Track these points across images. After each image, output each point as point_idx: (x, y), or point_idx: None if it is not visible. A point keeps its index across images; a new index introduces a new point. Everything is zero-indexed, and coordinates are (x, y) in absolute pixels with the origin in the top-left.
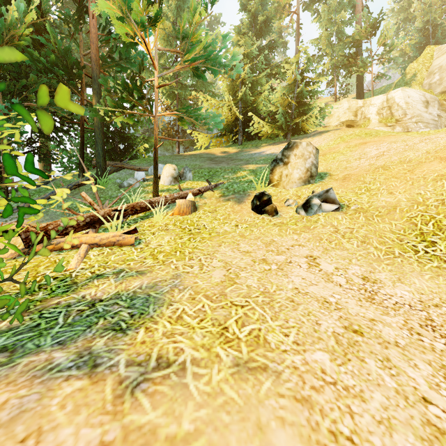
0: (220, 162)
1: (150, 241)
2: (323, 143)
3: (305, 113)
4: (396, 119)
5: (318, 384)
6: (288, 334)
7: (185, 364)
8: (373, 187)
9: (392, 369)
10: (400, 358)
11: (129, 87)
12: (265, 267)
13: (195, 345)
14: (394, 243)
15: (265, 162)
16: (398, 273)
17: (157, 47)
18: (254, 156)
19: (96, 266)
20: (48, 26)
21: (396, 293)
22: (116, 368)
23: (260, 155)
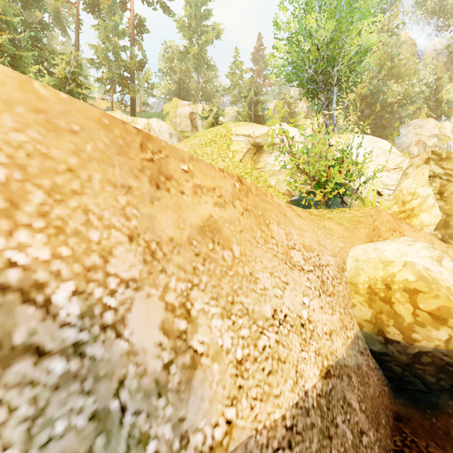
0: None
1: None
2: None
3: None
4: None
5: None
6: None
7: None
8: None
9: None
10: None
11: None
12: None
13: None
14: None
15: None
16: None
17: None
18: None
19: None
20: None
21: None
22: None
23: None
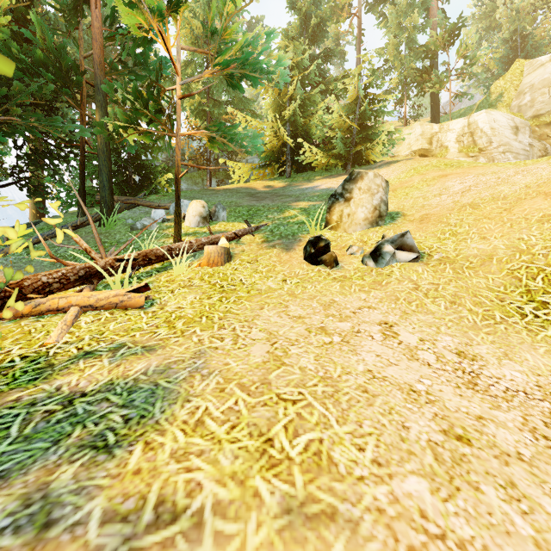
0: (263, 198)
1: (166, 302)
2: (392, 175)
3: (369, 139)
4: (479, 148)
5: (418, 540)
6: (363, 448)
7: (203, 513)
8: (461, 231)
9: (522, 502)
10: (529, 481)
11: (143, 97)
12: (325, 340)
13: (221, 476)
14: (493, 304)
15: (319, 198)
16: (503, 346)
17: (179, 45)
18: (305, 191)
19: (86, 339)
20: (34, 15)
21: (504, 374)
22: (83, 528)
23: (314, 190)
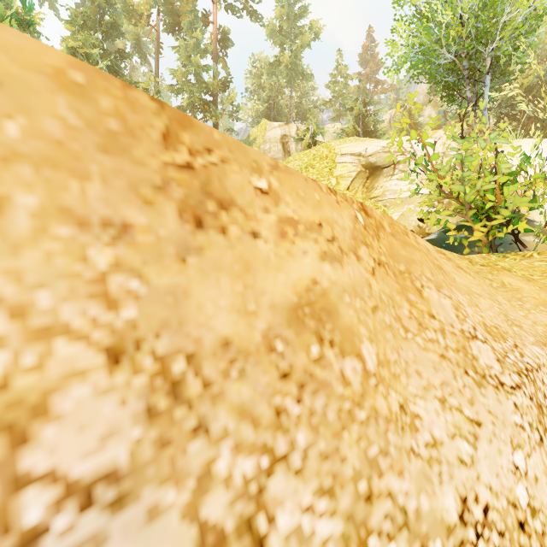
0: None
1: None
2: None
3: None
4: None
5: None
6: None
7: None
8: None
9: None
10: None
11: None
12: None
13: None
14: None
15: None
16: None
17: None
18: None
19: None
20: None
21: None
22: None
23: None
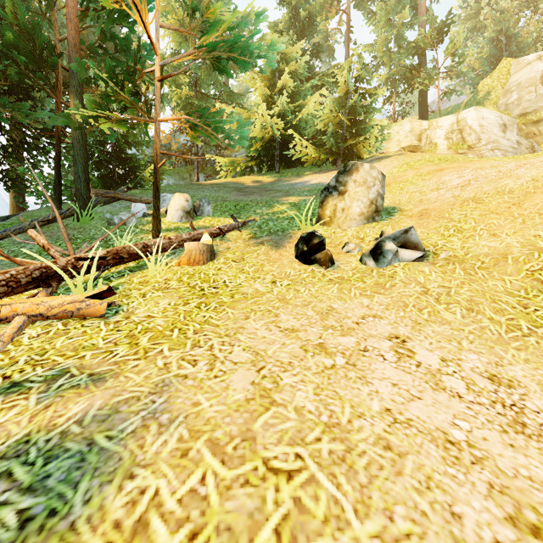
0: (251, 193)
1: (134, 309)
2: (384, 170)
3: (359, 134)
4: (468, 145)
5: None
6: None
7: None
8: (466, 227)
9: None
10: None
11: (117, 77)
12: (326, 362)
13: None
14: (516, 311)
15: (310, 193)
16: (540, 365)
17: (158, 23)
18: (295, 186)
19: (21, 362)
20: None
21: None
22: None
23: (304, 185)
